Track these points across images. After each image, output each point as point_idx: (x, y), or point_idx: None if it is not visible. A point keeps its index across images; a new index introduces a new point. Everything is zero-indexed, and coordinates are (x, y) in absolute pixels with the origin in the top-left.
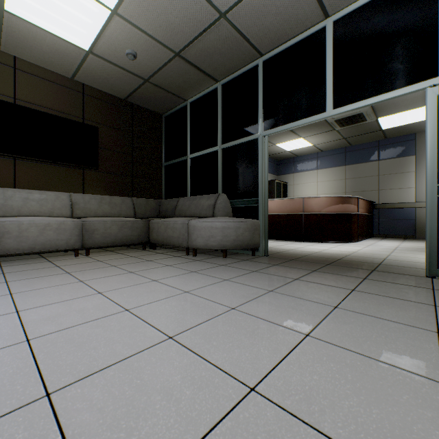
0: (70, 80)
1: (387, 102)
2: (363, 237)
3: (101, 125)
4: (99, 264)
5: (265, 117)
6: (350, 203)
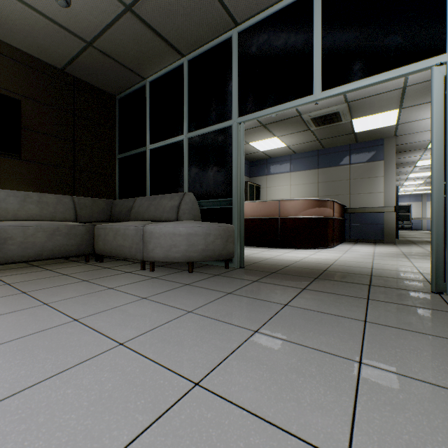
0: None
1: (364, 101)
2: (337, 242)
3: (27, 98)
4: (2, 290)
5: (241, 100)
6: (327, 206)
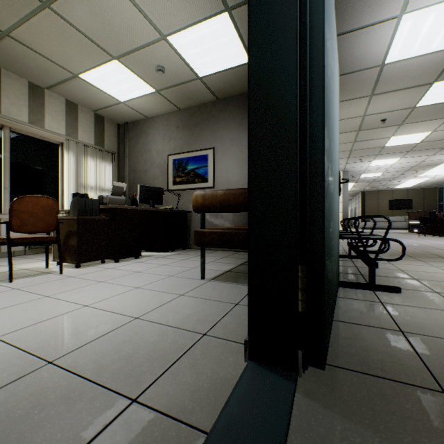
0: (404, 189)
1: None
2: None
3: (412, 197)
4: None
5: None
6: None
